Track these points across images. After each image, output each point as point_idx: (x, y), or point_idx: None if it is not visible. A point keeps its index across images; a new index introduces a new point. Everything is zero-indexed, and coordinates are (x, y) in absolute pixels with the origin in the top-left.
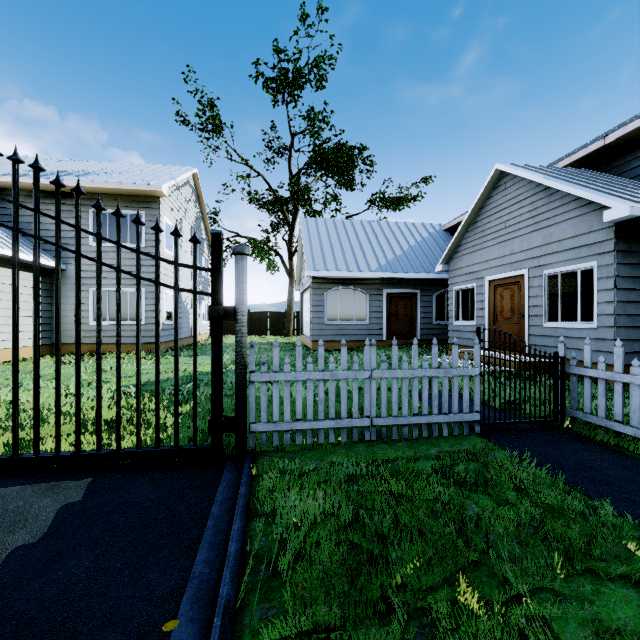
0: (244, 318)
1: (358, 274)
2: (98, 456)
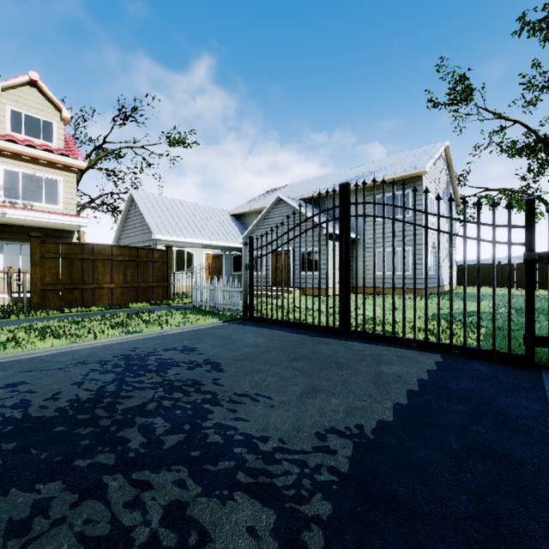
0: None
1: None
2: (438, 344)
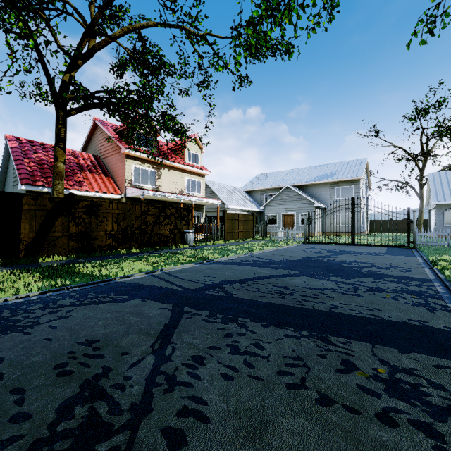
0: (415, 223)
1: None
2: (385, 245)
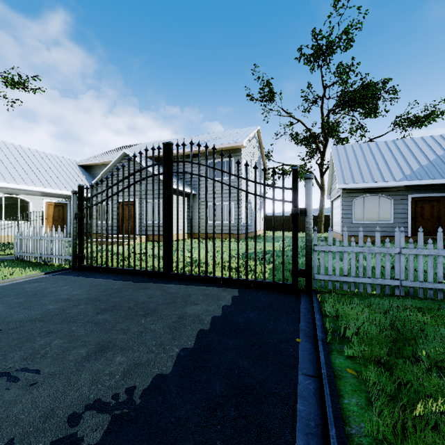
0: (311, 214)
1: (383, 184)
2: (238, 280)
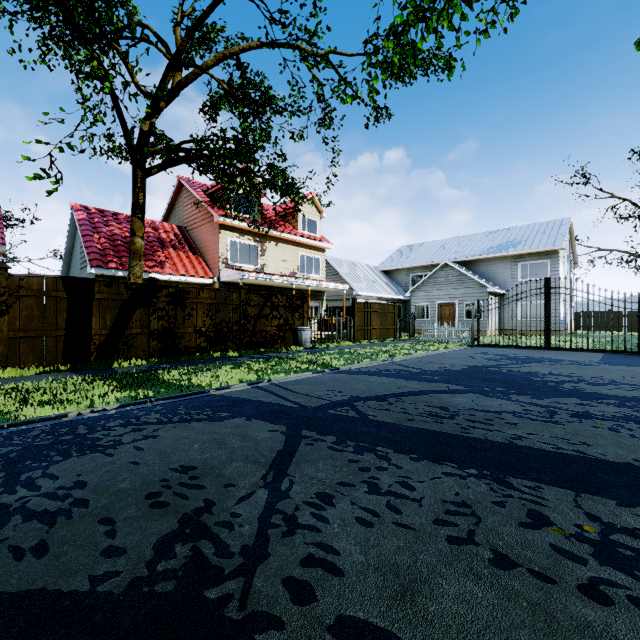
0: None
1: None
2: (600, 350)
